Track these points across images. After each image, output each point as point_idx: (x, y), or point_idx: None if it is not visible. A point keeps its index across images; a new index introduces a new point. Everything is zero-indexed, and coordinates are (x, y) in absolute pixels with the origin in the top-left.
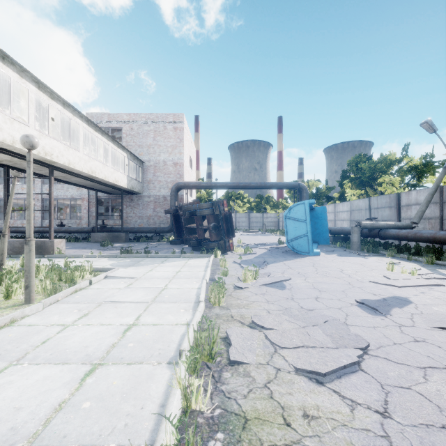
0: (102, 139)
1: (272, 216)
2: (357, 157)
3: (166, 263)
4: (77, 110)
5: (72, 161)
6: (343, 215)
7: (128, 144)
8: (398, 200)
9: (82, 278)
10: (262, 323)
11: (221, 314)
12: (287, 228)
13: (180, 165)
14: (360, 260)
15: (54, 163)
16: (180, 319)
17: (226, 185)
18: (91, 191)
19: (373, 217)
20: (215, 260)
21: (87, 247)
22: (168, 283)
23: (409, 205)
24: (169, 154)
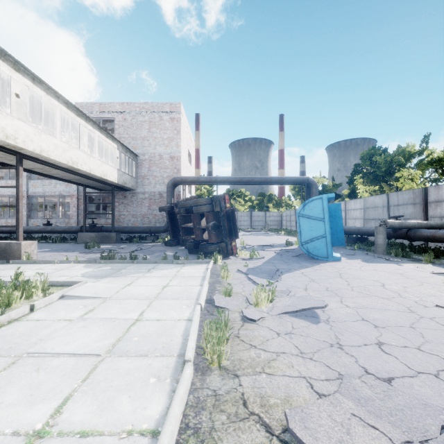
0: (86, 126)
1: (275, 215)
2: (370, 149)
3: (154, 271)
4: (52, 88)
5: (45, 148)
6: (355, 213)
7: (121, 136)
8: (425, 195)
9: (28, 298)
10: (312, 439)
11: (224, 394)
12: (300, 228)
13: (178, 159)
14: (395, 267)
15: (20, 149)
16: (142, 412)
17: (228, 180)
18: (81, 188)
19: (393, 215)
20: (215, 268)
21: (70, 249)
22: (146, 308)
23: (439, 202)
24: (165, 147)
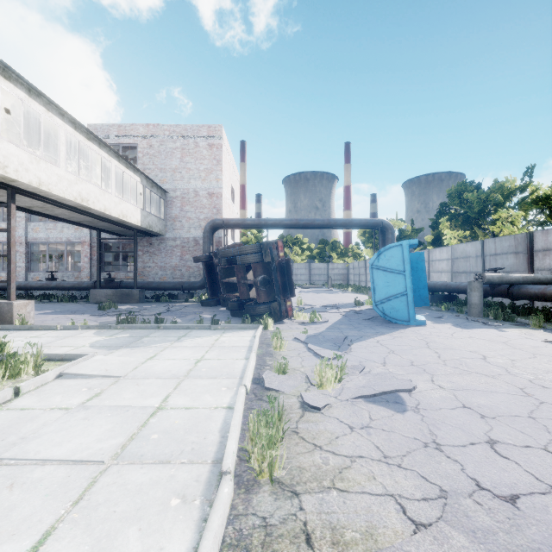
0: (99, 153)
1: (340, 267)
2: (460, 185)
3: (185, 340)
4: (54, 102)
5: (45, 180)
6: (441, 265)
7: (146, 167)
8: (530, 242)
9: (14, 378)
10: None
11: (278, 524)
12: (374, 284)
13: (218, 196)
14: (496, 334)
15: (12, 181)
16: None
17: (281, 223)
18: (95, 232)
19: (489, 267)
20: (265, 335)
21: (79, 311)
22: (172, 391)
23: (548, 250)
24: (202, 181)
